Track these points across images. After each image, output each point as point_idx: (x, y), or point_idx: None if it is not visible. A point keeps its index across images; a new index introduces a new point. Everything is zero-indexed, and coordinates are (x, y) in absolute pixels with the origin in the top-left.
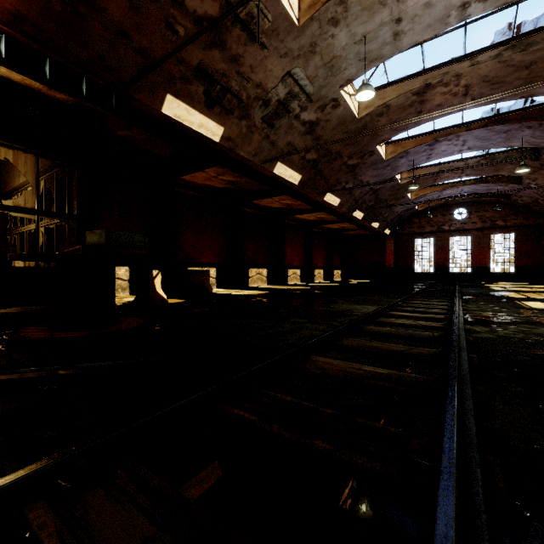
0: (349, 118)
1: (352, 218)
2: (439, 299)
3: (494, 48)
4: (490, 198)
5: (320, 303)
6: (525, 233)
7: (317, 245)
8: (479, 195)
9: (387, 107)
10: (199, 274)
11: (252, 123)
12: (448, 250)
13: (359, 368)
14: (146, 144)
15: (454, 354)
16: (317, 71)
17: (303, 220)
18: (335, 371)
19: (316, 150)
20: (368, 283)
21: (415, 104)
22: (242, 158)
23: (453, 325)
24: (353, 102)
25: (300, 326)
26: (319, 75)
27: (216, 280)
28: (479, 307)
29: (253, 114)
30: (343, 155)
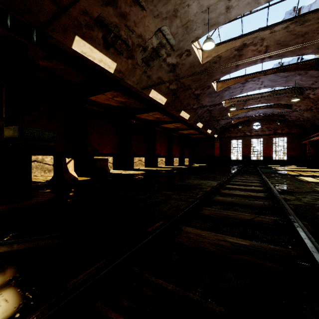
0: (196, 63)
1: (196, 127)
2: (252, 176)
3: (284, 22)
4: (273, 117)
5: (180, 179)
6: (292, 137)
7: (175, 143)
8: (267, 115)
9: (219, 57)
10: (101, 161)
11: (135, 62)
12: (250, 146)
13: (224, 240)
14: (63, 73)
15: (296, 224)
16: (177, 30)
17: (166, 128)
18: (206, 244)
19: (176, 83)
20: (205, 166)
21: (236, 57)
22: (129, 85)
23: (276, 196)
24: (199, 53)
25: (169, 197)
26: (178, 32)
27: (112, 165)
28: (278, 181)
29: (136, 56)
30: (192, 88)
